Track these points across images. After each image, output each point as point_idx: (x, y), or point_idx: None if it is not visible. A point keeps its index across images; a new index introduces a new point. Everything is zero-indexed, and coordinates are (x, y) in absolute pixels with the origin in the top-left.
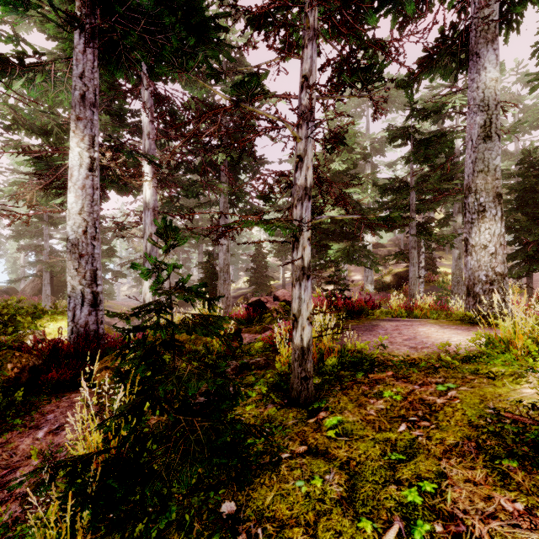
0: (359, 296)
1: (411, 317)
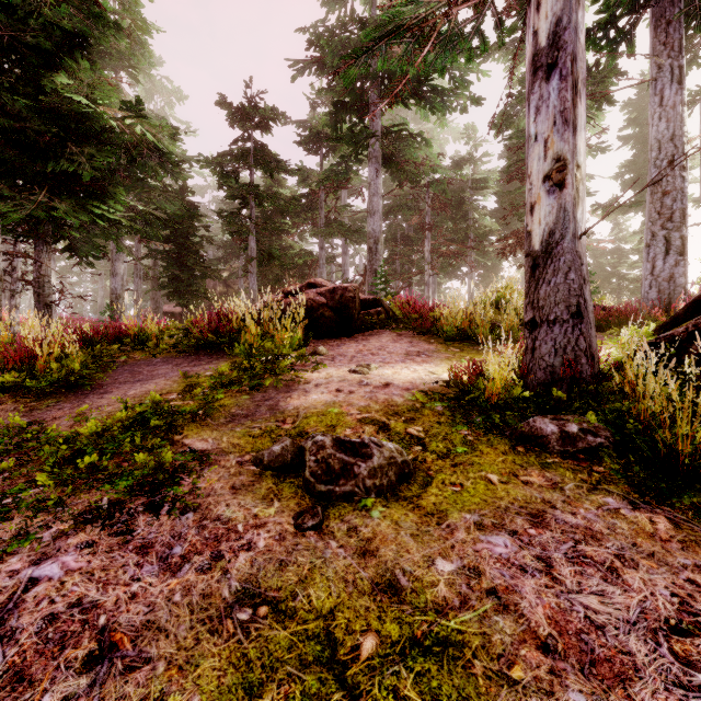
0: None
1: None
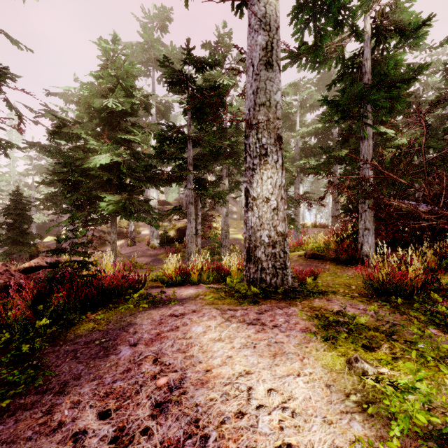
0: (145, 251)
1: (187, 282)
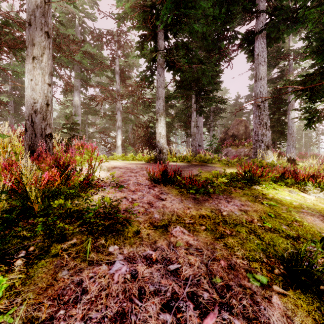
0: None
1: None
